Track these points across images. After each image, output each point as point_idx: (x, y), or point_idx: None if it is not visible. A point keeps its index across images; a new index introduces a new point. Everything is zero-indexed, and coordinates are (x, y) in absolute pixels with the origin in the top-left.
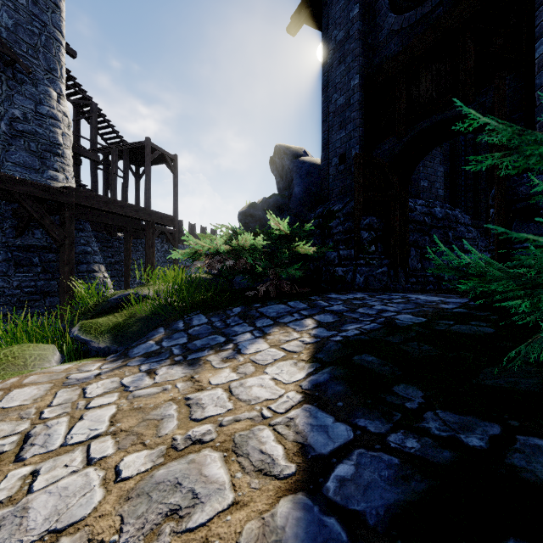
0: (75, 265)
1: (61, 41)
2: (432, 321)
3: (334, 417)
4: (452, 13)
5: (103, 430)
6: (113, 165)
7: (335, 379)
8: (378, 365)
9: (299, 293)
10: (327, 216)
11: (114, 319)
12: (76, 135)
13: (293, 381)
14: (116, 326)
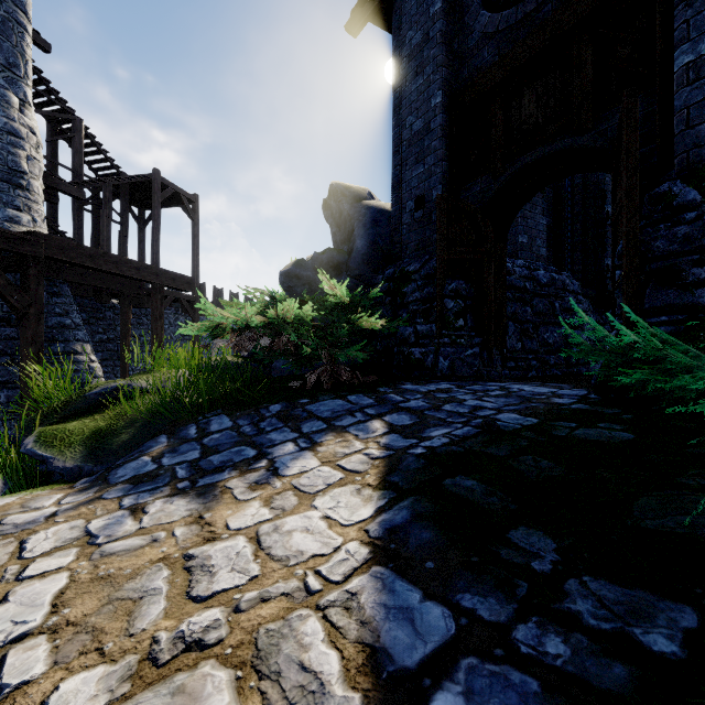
0: (47, 343)
1: (26, 25)
2: (547, 423)
3: (422, 591)
4: (564, 13)
5: (37, 624)
6: (105, 205)
7: (419, 519)
8: (482, 494)
9: (362, 384)
10: (399, 279)
11: (93, 423)
12: (51, 161)
13: (356, 521)
14: (95, 434)
